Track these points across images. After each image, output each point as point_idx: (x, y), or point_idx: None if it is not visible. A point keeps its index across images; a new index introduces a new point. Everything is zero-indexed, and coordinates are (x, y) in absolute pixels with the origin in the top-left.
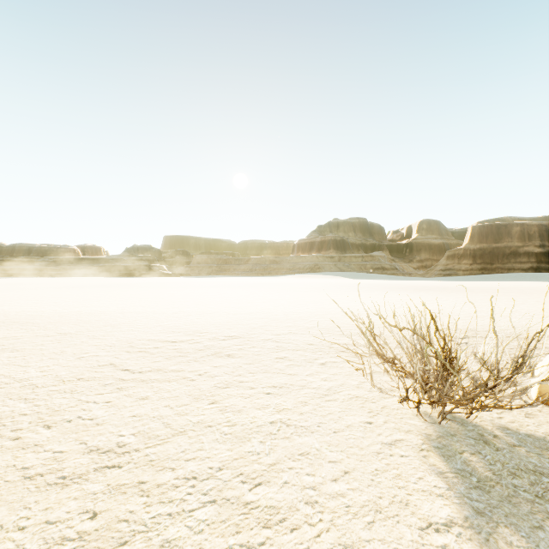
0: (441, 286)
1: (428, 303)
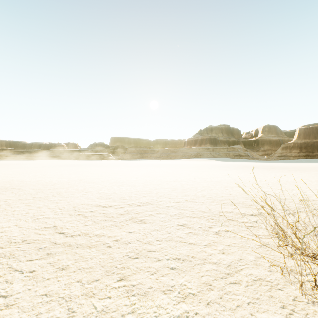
0: (281, 166)
1: (278, 178)
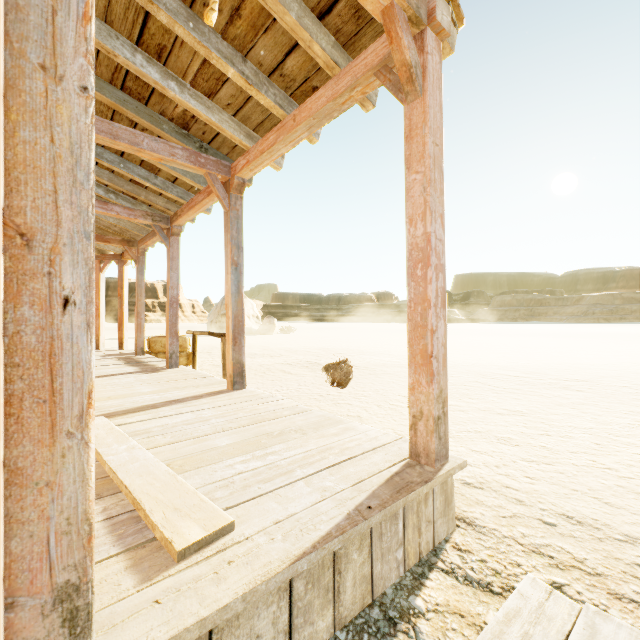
0: None
1: None
